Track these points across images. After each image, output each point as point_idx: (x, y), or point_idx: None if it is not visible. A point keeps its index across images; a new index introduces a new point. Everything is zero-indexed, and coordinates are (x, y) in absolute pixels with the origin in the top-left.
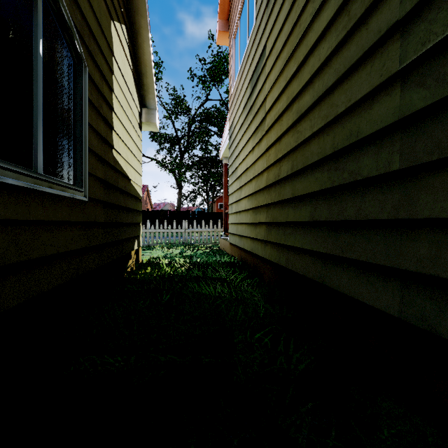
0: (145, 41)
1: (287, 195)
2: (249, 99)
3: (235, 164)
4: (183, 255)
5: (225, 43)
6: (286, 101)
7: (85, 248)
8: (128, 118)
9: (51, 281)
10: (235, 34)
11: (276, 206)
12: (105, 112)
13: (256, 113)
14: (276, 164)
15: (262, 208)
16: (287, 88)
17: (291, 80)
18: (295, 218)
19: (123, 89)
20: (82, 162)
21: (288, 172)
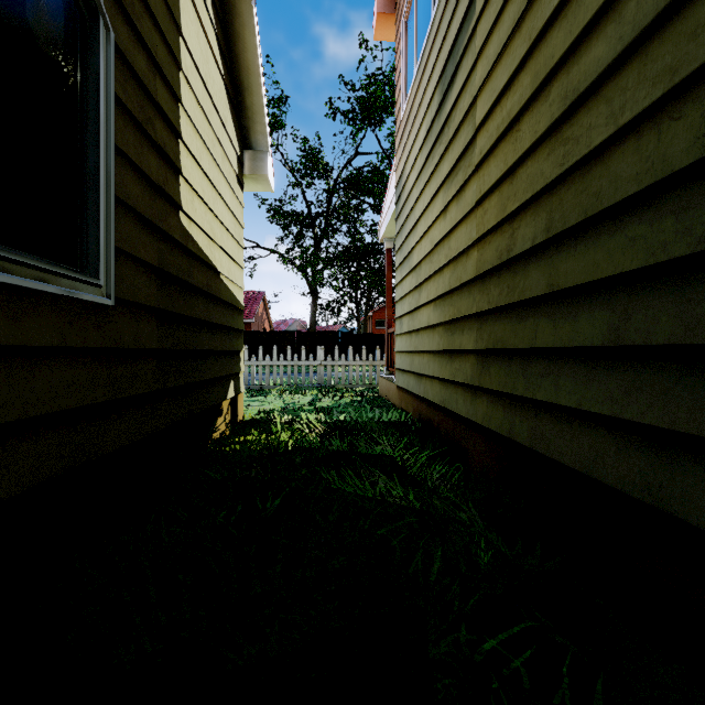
0: (247, 25)
1: (533, 290)
2: (437, 117)
3: (408, 245)
4: (316, 408)
5: (388, 37)
6: (531, 83)
7: (108, 403)
8: (215, 161)
9: (2, 485)
10: (408, 12)
11: (503, 316)
12: (161, 136)
13: (452, 137)
14: (501, 228)
15: (467, 322)
16: (532, 55)
17: (545, 33)
18: (559, 339)
19: (204, 104)
20: (100, 223)
21: (537, 238)
